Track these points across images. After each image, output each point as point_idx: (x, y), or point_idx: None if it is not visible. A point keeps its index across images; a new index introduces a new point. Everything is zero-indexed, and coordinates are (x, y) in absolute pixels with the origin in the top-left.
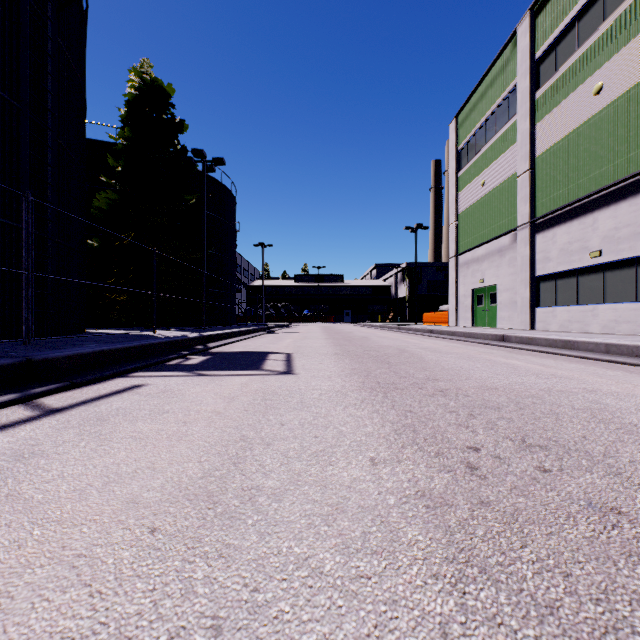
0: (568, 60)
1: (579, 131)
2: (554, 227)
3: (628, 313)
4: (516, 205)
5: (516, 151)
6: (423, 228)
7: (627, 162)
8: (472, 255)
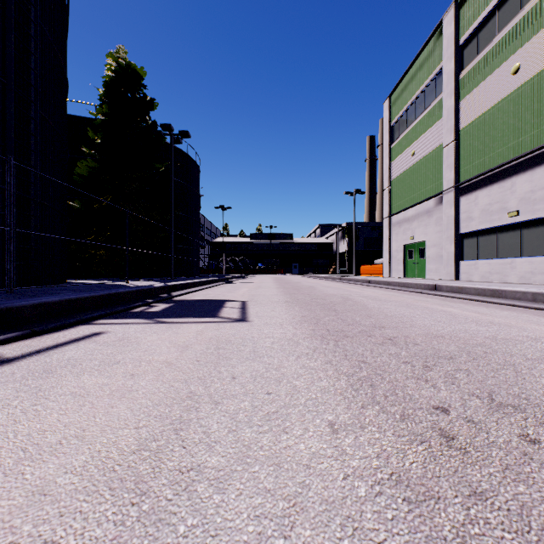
0: (489, 44)
1: (499, 106)
2: (476, 190)
3: (543, 265)
4: (442, 172)
5: (442, 125)
6: (360, 193)
7: (542, 133)
8: (403, 216)
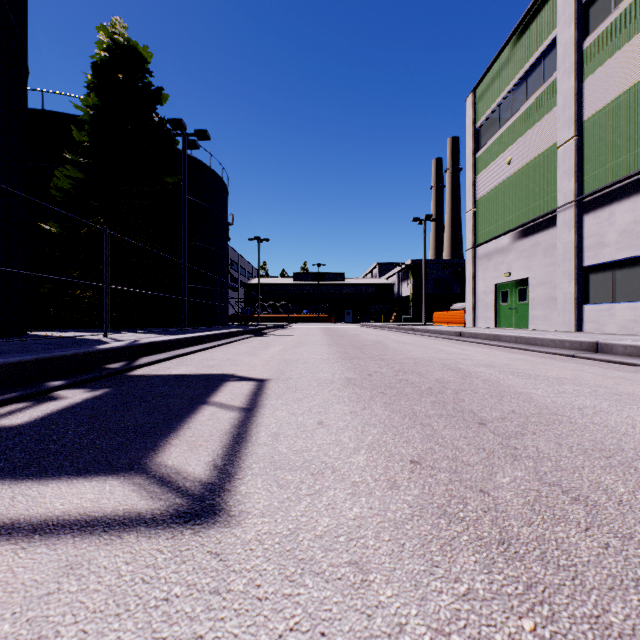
0: None
1: None
2: (611, 204)
3: None
4: (555, 182)
5: (555, 117)
6: (432, 220)
7: None
8: (495, 245)
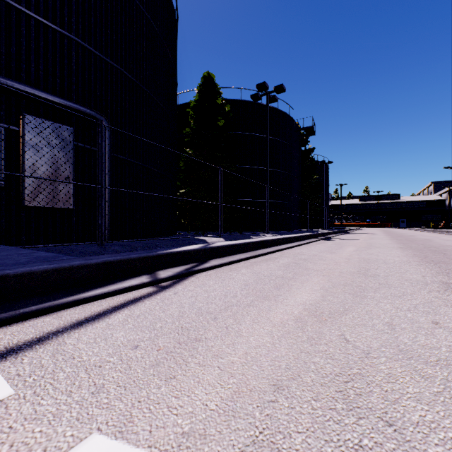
0: None
1: None
2: None
3: None
4: None
5: None
6: None
7: None
8: None
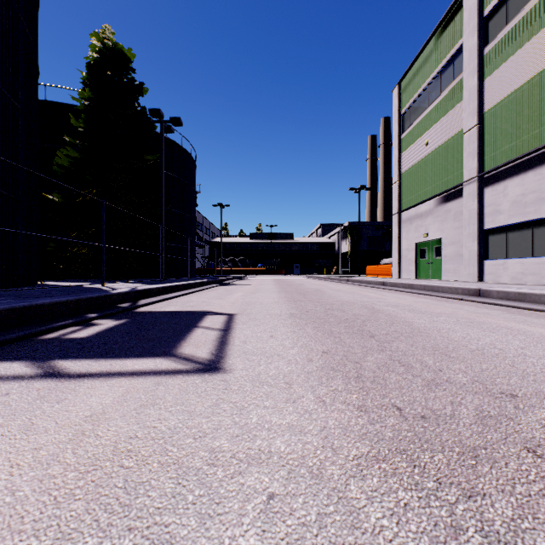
0: (522, 11)
1: (535, 81)
2: (505, 180)
3: None
4: (462, 161)
5: (462, 108)
6: (366, 189)
7: None
8: (415, 211)
